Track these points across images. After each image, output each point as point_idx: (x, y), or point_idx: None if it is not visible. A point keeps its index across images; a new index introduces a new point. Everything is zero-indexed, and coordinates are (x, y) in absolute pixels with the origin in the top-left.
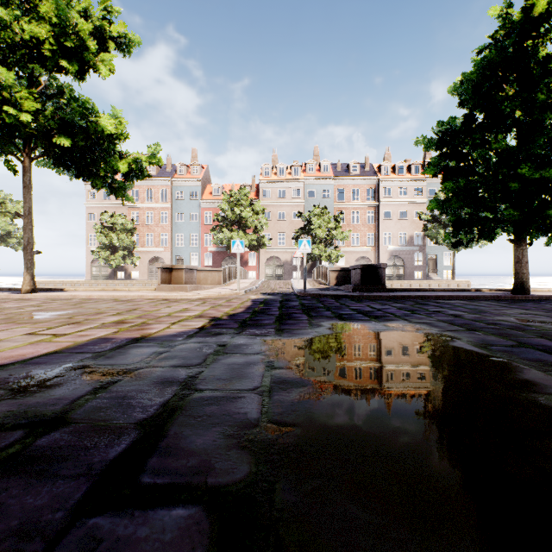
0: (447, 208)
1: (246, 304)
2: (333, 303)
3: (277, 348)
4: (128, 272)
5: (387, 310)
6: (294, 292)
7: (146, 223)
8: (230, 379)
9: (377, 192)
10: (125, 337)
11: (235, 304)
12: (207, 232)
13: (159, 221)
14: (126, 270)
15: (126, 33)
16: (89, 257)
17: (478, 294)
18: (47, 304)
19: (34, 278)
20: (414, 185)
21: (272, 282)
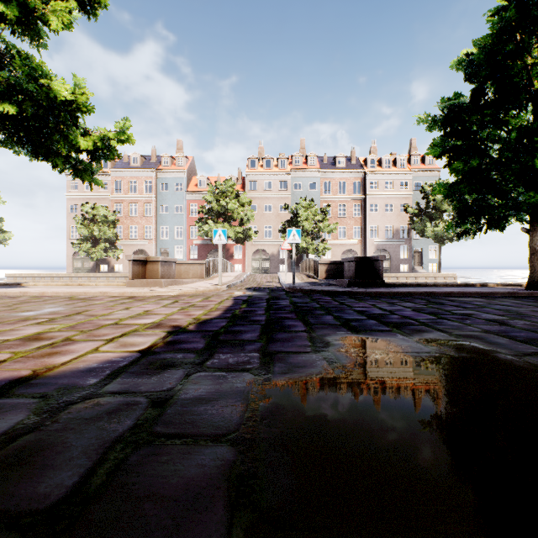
0: (454, 193)
1: (225, 304)
2: (330, 301)
3: (263, 414)
4: (111, 265)
5: (403, 314)
6: (282, 287)
7: (129, 215)
8: None
9: (363, 185)
10: None
11: (211, 304)
12: (192, 224)
13: (143, 213)
14: (109, 263)
15: None
16: (70, 250)
17: (489, 290)
18: None
19: None
20: (400, 178)
21: (258, 275)
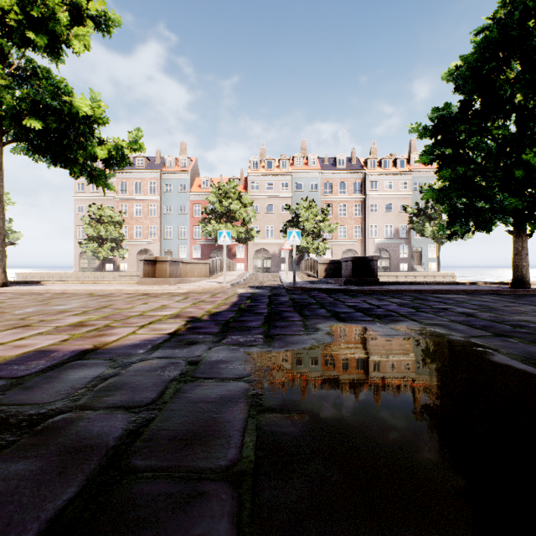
0: (443, 197)
1: (231, 300)
2: (326, 298)
3: (266, 368)
4: (117, 265)
5: (388, 308)
6: (283, 285)
7: (134, 216)
8: (192, 438)
9: (363, 186)
10: (71, 349)
11: (219, 300)
12: (196, 224)
13: (147, 213)
14: (114, 262)
15: (105, 11)
16: (77, 249)
17: (476, 288)
18: (12, 299)
19: (5, 271)
20: (400, 178)
21: (260, 274)
